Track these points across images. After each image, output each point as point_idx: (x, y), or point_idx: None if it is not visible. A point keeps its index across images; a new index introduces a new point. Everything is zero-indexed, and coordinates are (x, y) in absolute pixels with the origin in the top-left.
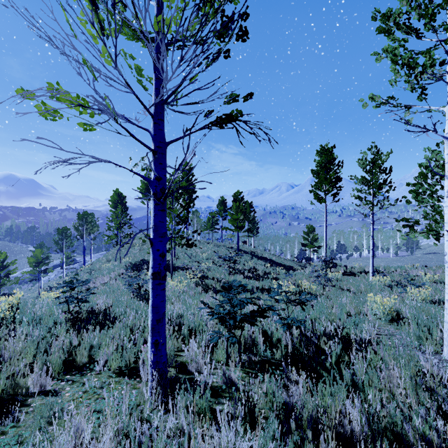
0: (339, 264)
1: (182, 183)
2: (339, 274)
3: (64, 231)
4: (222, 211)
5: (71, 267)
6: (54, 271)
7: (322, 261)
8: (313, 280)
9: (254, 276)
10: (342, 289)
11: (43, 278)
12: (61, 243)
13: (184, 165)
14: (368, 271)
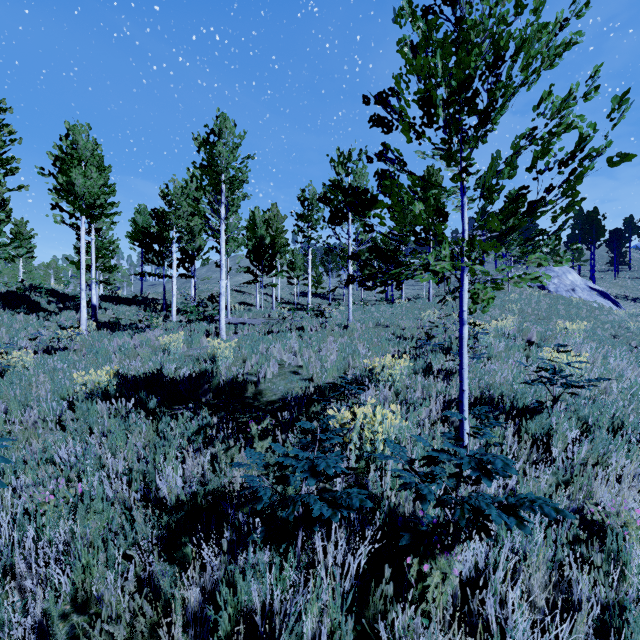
0: None
1: None
2: None
3: None
4: None
5: None
6: None
7: None
8: None
9: None
10: None
11: None
12: None
13: None
14: None
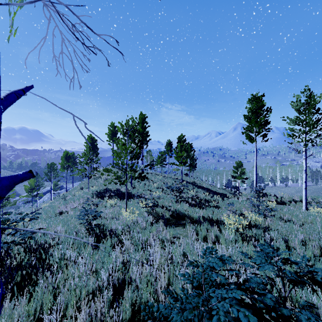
0: (268, 194)
1: (138, 128)
2: (274, 203)
3: (51, 165)
4: (169, 151)
5: (59, 191)
6: (48, 195)
7: (254, 191)
8: (251, 209)
9: (197, 203)
10: (283, 219)
11: (40, 200)
12: (50, 175)
13: (140, 115)
14: (296, 200)
